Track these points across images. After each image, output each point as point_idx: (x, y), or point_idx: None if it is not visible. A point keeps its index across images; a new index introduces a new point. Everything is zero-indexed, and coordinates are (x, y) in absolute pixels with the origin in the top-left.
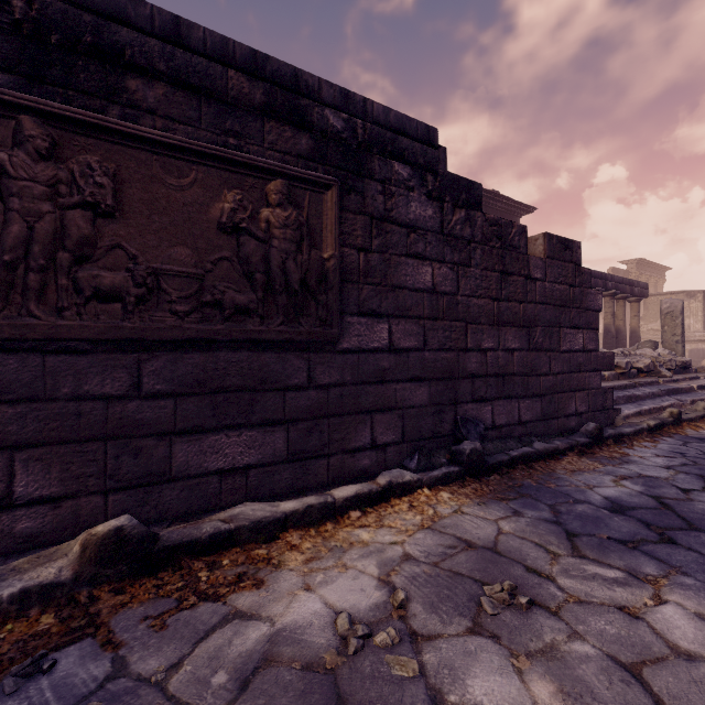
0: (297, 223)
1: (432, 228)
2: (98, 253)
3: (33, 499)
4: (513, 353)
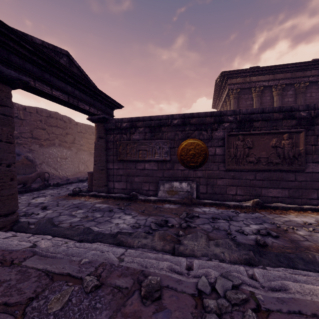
0: (292, 143)
1: None
2: (249, 155)
3: (239, 194)
4: None
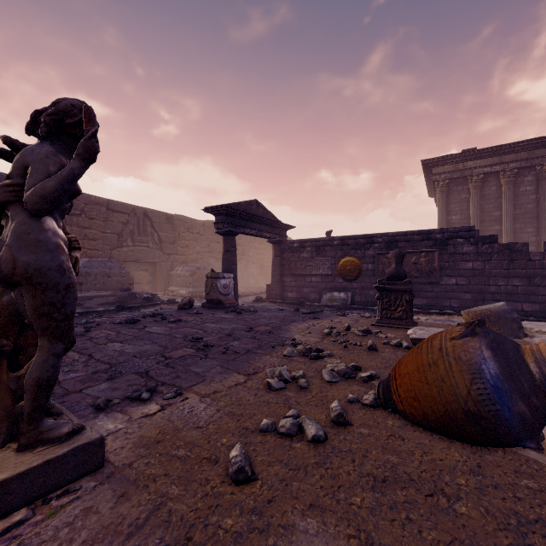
0: (428, 260)
1: (472, 252)
2: None
3: None
4: (518, 286)
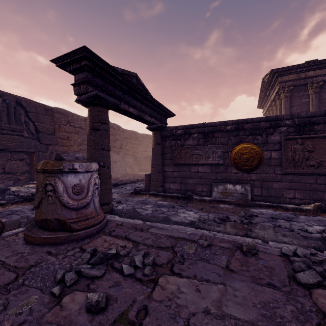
0: None
1: None
2: (309, 158)
3: (298, 198)
4: None
